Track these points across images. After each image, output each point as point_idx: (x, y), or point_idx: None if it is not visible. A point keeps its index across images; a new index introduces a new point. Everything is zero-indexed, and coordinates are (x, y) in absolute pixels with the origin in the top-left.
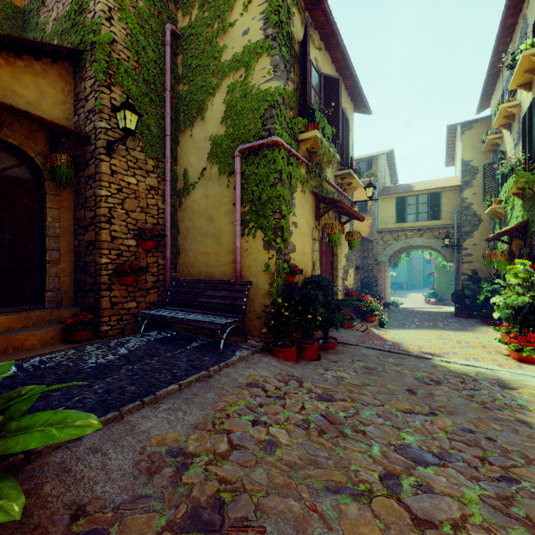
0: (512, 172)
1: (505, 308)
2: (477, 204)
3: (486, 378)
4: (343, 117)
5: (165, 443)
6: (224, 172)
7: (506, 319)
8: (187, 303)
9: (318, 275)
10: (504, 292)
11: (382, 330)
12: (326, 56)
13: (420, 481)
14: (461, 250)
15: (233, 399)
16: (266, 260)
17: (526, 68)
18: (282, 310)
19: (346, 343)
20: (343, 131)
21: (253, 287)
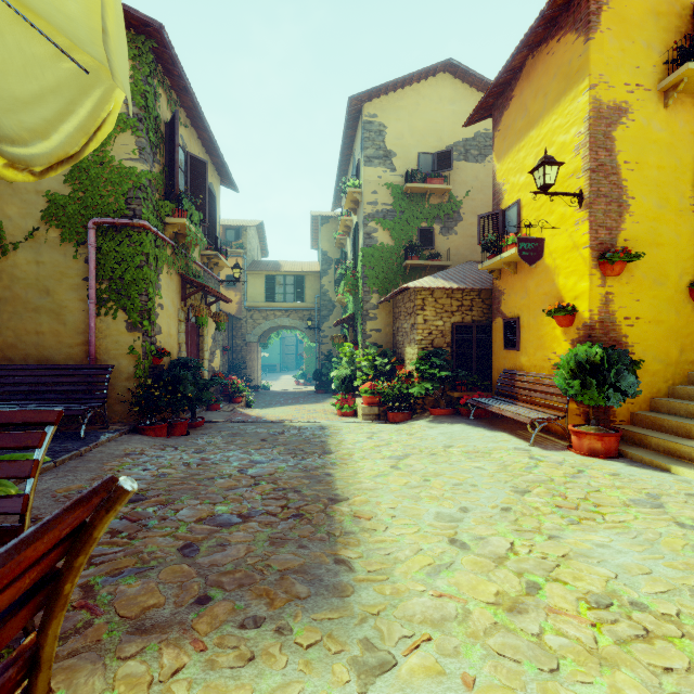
0: (345, 274)
1: (337, 380)
2: (332, 291)
3: (314, 426)
4: (209, 194)
5: (73, 490)
6: (70, 240)
7: (338, 388)
8: (13, 395)
9: (185, 357)
10: (339, 368)
11: (249, 409)
12: (192, 132)
13: (259, 468)
14: (320, 332)
15: (118, 464)
16: (130, 342)
17: (352, 199)
18: (152, 391)
19: (214, 422)
20: (210, 208)
21: (113, 370)
